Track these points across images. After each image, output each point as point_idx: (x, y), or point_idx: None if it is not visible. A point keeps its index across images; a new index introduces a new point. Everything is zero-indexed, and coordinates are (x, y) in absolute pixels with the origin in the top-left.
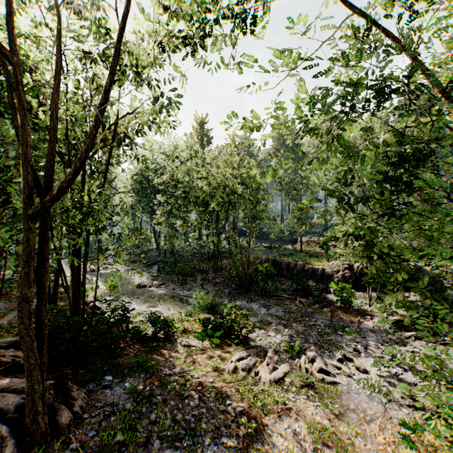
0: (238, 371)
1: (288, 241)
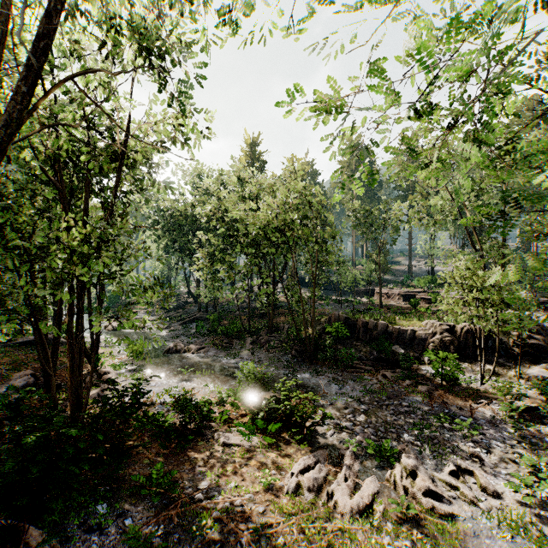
0: (301, 492)
1: (362, 293)
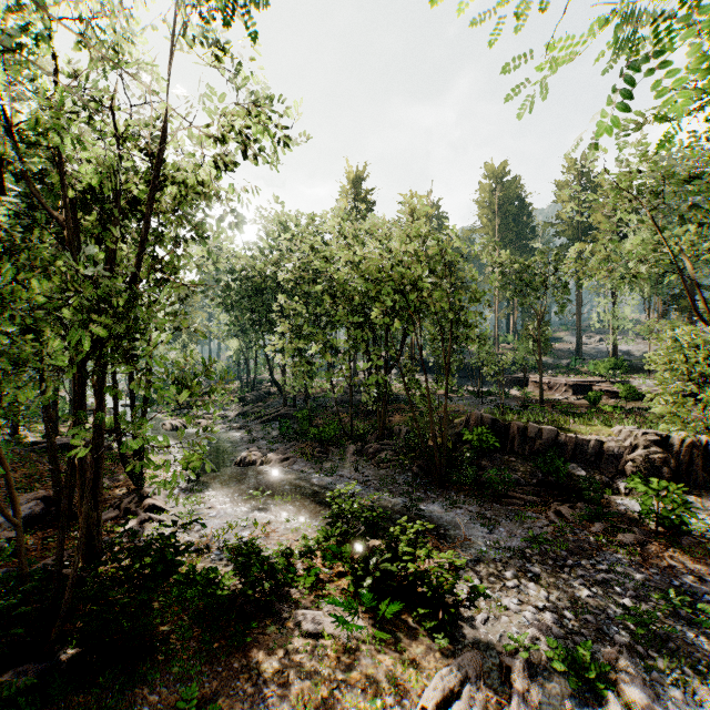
0: None
1: (510, 382)
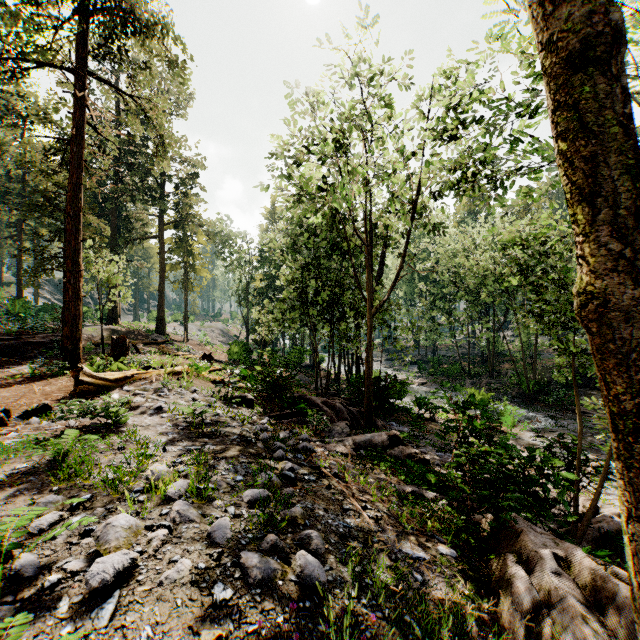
0: None
1: None
